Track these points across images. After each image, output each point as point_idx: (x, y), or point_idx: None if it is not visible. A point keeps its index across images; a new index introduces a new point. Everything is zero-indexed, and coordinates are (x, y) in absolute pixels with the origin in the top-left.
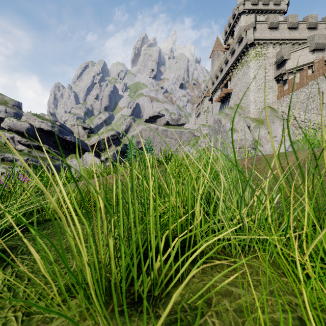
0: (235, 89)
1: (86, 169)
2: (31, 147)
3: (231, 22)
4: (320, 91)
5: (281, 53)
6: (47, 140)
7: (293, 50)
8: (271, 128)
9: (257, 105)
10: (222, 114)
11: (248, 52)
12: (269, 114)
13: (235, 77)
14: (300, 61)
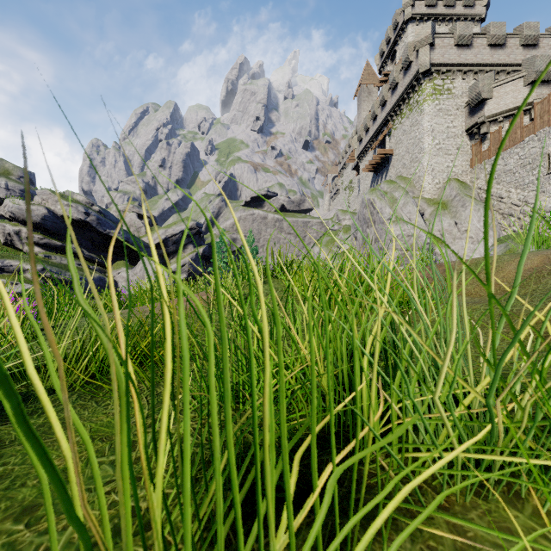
0: (397, 150)
1: (139, 286)
2: (50, 249)
3: (391, 35)
4: (545, 153)
5: (477, 88)
6: (77, 236)
7: (497, 83)
8: (461, 215)
9: (436, 176)
10: (376, 192)
11: (421, 86)
12: (456, 192)
13: (398, 129)
14: (510, 102)
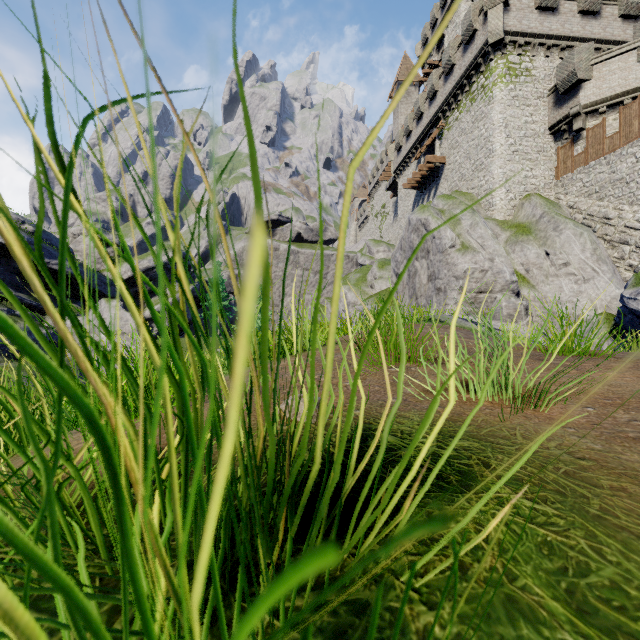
0: (452, 156)
1: None
2: None
3: (437, 16)
4: None
5: (570, 65)
6: None
7: (598, 58)
8: (554, 242)
9: (511, 189)
10: (429, 209)
11: (490, 64)
12: (542, 210)
13: (454, 128)
14: (617, 85)
